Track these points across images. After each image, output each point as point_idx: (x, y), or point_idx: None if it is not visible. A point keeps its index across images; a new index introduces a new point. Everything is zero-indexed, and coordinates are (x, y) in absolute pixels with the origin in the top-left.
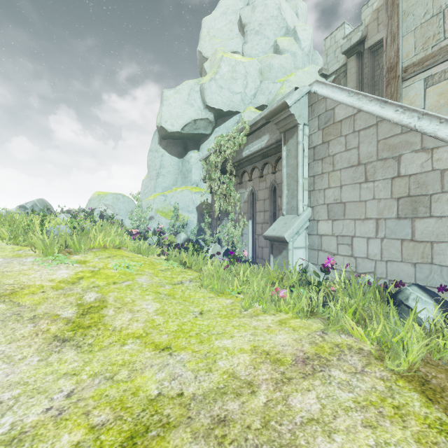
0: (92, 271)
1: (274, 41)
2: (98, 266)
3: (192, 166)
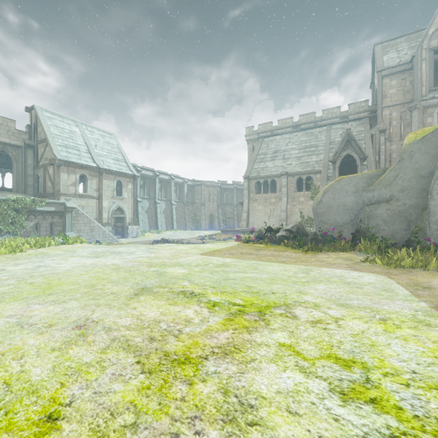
0: None
1: None
2: None
3: None
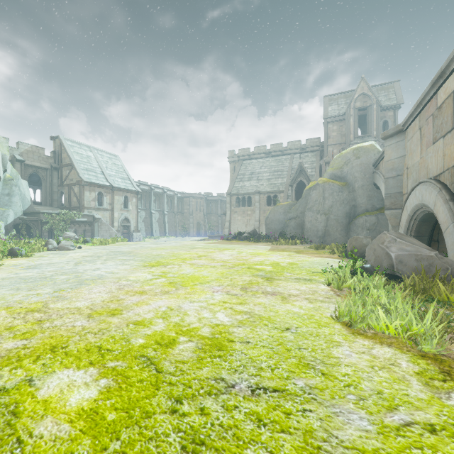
0: None
1: None
2: None
3: None
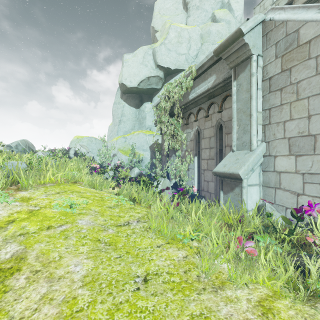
0: (30, 211)
1: (211, 13)
2: (40, 204)
3: (146, 114)
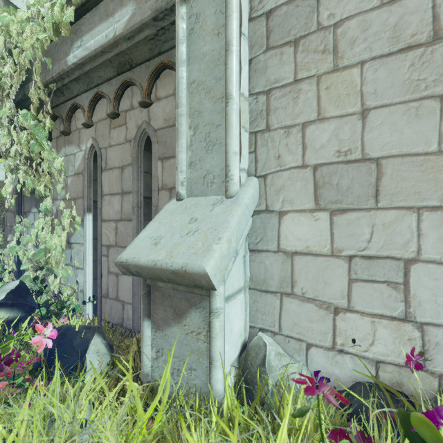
0: None
1: None
2: None
3: None
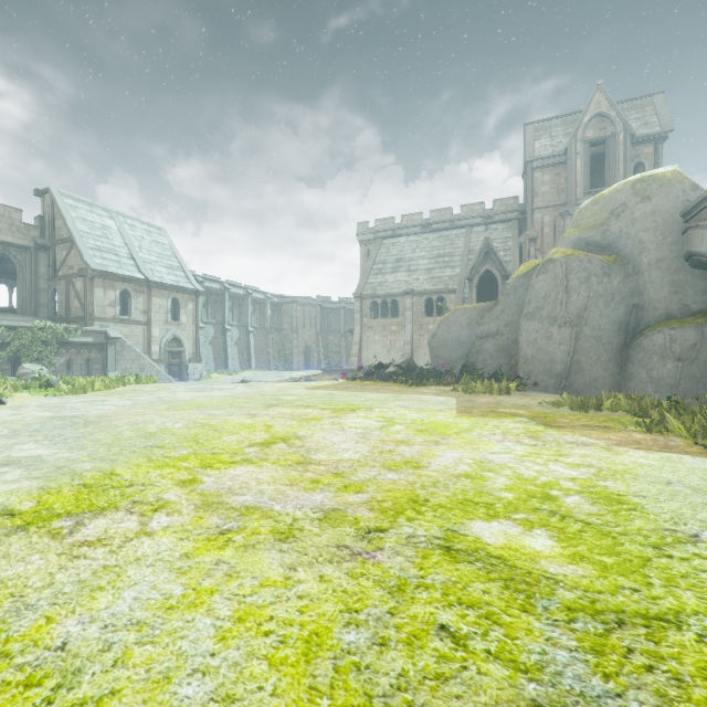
0: None
1: None
2: None
3: None
